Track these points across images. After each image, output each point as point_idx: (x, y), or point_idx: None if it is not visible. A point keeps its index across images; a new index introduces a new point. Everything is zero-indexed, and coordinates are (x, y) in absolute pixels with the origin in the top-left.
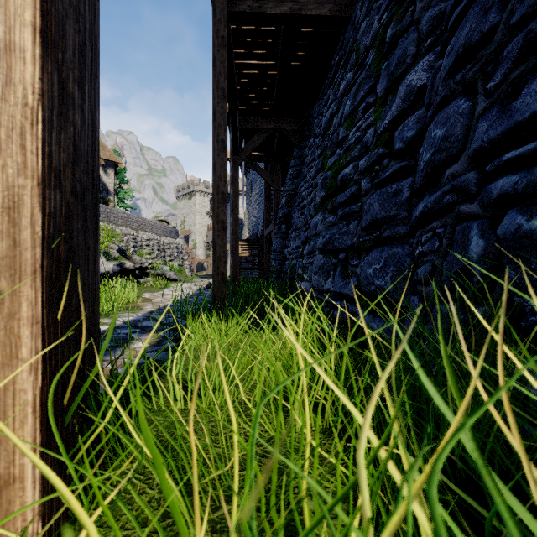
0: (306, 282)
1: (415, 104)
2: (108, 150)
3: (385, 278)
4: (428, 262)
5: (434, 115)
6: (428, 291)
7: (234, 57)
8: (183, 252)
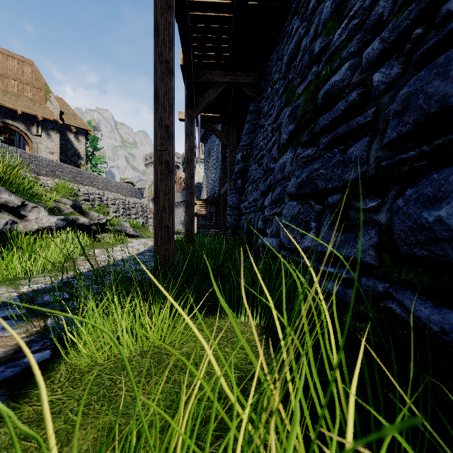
0: (270, 237)
1: None
2: (80, 119)
3: None
4: None
5: None
6: None
7: None
8: (147, 211)
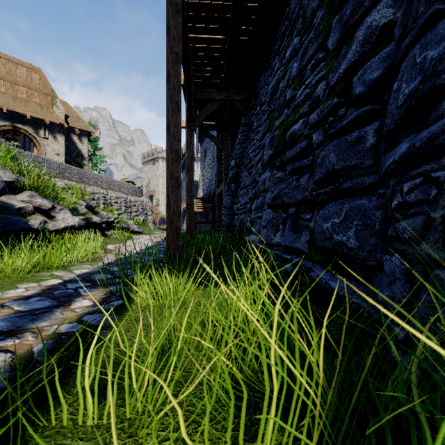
0: (255, 235)
1: (377, 46)
2: (83, 121)
3: (347, 233)
4: (418, 214)
5: (413, 42)
6: (418, 251)
7: (188, 31)
8: (147, 208)
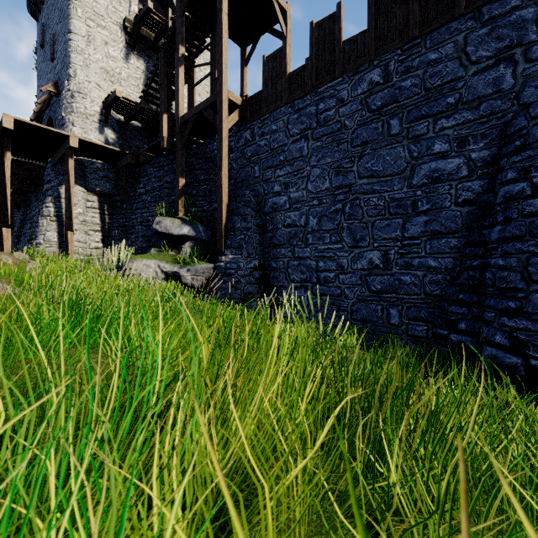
0: None
1: None
2: None
3: None
4: None
5: None
6: None
7: None
8: None
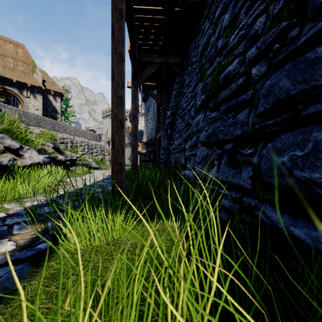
0: (189, 170)
1: None
2: (57, 85)
3: (320, 168)
4: None
5: None
6: None
7: (133, 2)
8: (104, 150)
